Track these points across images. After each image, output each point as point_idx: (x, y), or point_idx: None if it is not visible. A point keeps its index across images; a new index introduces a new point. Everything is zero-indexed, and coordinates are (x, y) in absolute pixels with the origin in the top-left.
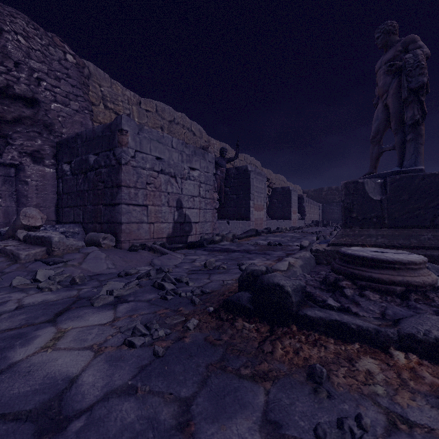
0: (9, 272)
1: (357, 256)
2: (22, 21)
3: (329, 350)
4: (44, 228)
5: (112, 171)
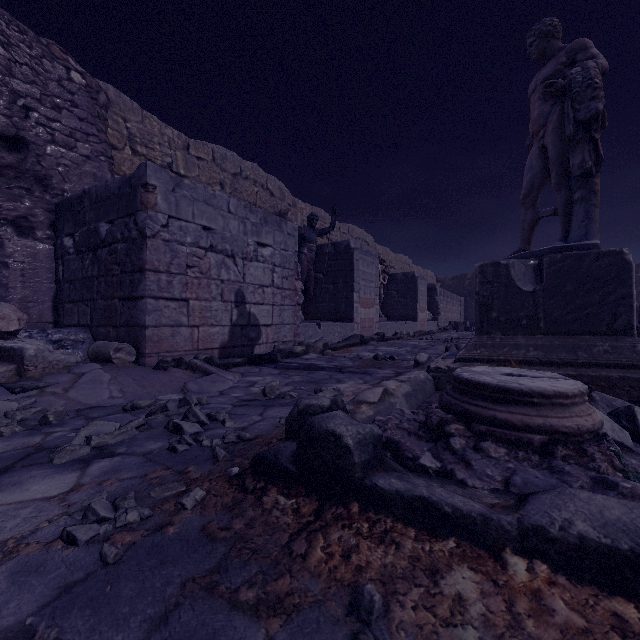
0: None
1: (476, 383)
2: None
3: (404, 551)
4: (28, 335)
5: (133, 248)
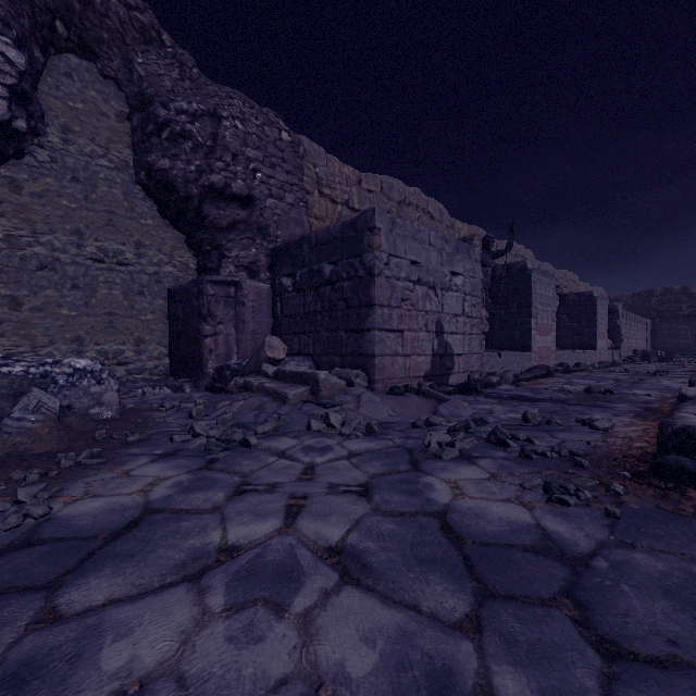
0: (287, 414)
1: None
2: (239, 101)
3: None
4: None
5: (359, 285)
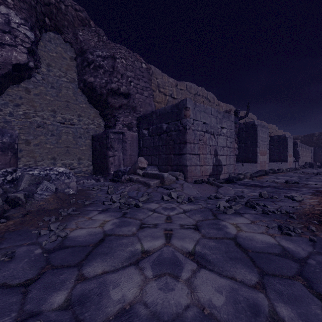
0: (151, 192)
1: None
2: (123, 50)
3: None
4: None
5: (180, 134)
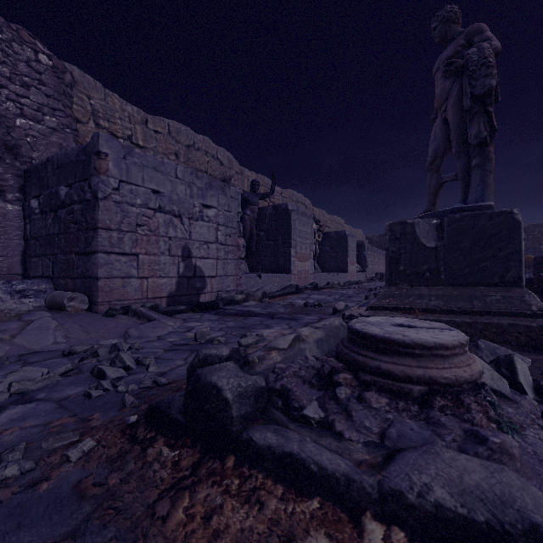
0: None
1: (364, 334)
2: None
3: (267, 512)
4: None
5: (87, 208)
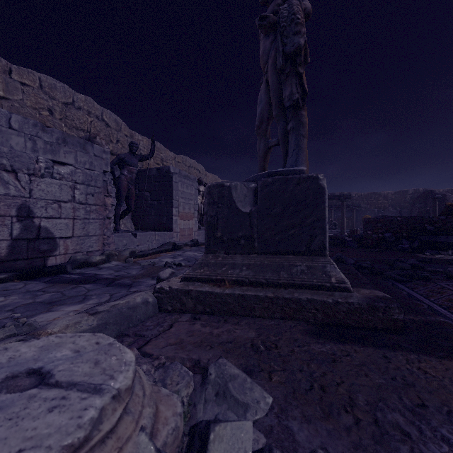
0: None
1: None
2: None
3: None
4: None
5: None
